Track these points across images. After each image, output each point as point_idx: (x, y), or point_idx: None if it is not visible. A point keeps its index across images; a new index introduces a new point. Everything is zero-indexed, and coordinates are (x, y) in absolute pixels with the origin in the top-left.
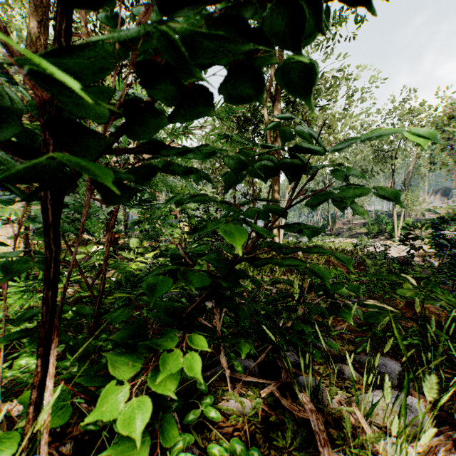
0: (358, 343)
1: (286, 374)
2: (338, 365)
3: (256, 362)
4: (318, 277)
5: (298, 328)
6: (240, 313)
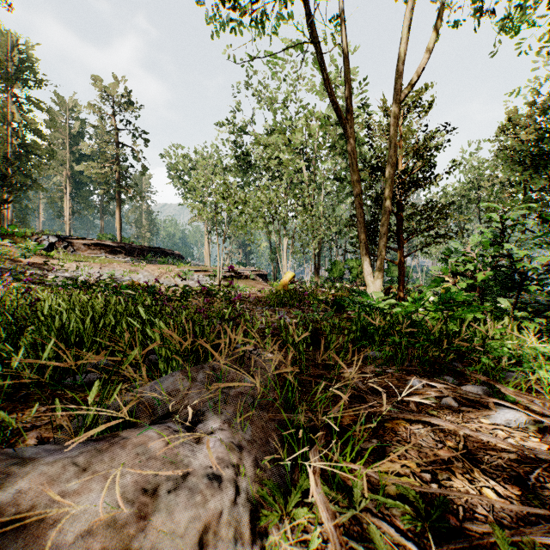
0: None
1: None
2: None
3: None
4: None
5: None
6: None
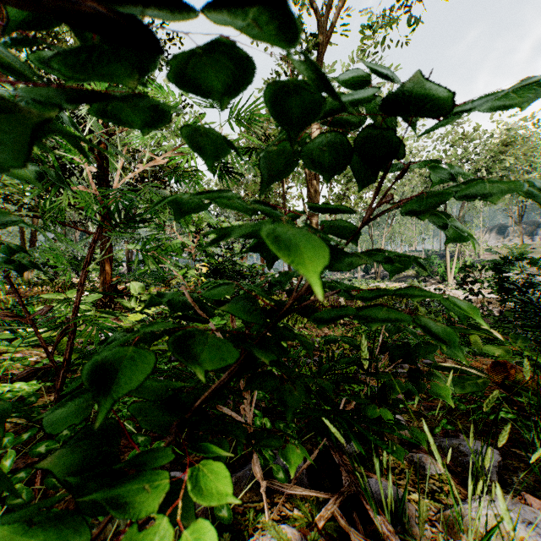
0: (429, 416)
1: (348, 477)
2: (415, 456)
3: (306, 463)
4: (445, 343)
5: (374, 416)
6: (287, 400)
